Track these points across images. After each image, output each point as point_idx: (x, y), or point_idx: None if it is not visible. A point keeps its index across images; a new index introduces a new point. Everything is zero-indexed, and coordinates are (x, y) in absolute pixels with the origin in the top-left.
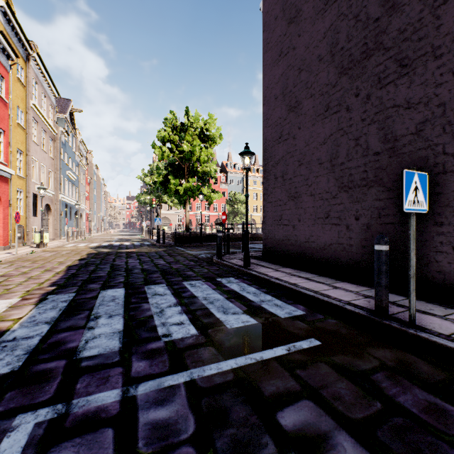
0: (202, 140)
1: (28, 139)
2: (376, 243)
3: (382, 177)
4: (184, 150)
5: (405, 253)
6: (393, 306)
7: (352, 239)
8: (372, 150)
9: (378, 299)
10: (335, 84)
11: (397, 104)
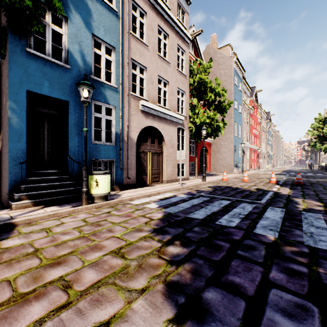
0: None
1: (260, 137)
2: None
3: None
4: (323, 132)
5: None
6: None
7: None
8: None
9: None
10: None
11: None
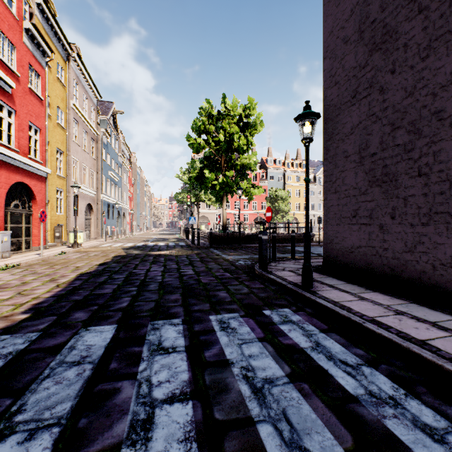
0: (240, 129)
1: (68, 139)
2: None
3: None
4: (220, 140)
5: None
6: None
7: None
8: None
9: None
10: None
11: None
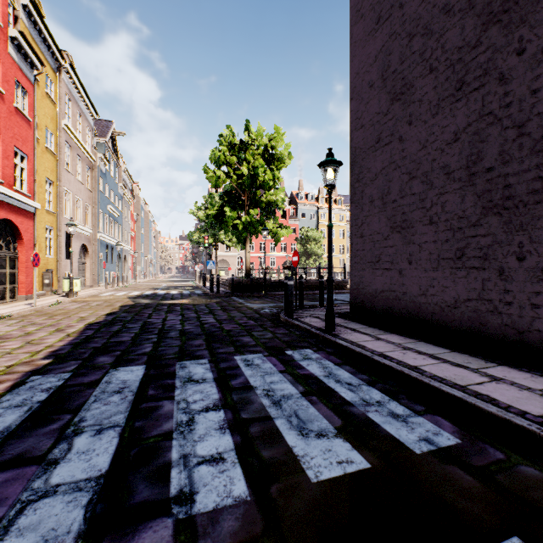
0: (266, 161)
1: (59, 167)
2: None
3: None
4: (243, 174)
5: None
6: None
7: (510, 292)
8: None
9: None
10: (475, 42)
11: None
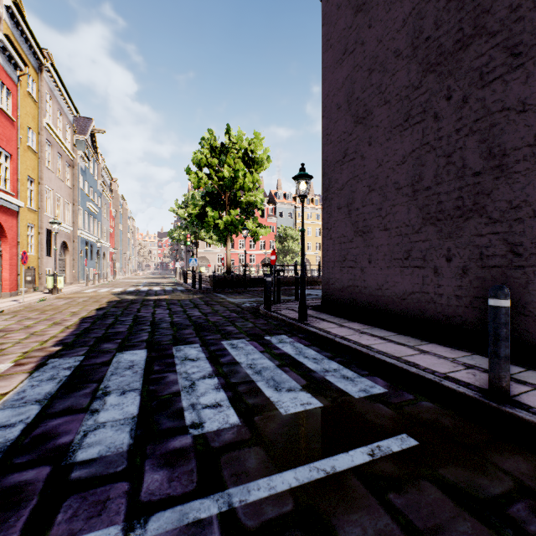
0: (246, 164)
1: (40, 165)
2: (491, 296)
3: (485, 205)
4: (224, 176)
5: (519, 307)
6: (510, 382)
7: (441, 286)
8: (470, 169)
9: (494, 376)
10: (418, 85)
11: (507, 107)
